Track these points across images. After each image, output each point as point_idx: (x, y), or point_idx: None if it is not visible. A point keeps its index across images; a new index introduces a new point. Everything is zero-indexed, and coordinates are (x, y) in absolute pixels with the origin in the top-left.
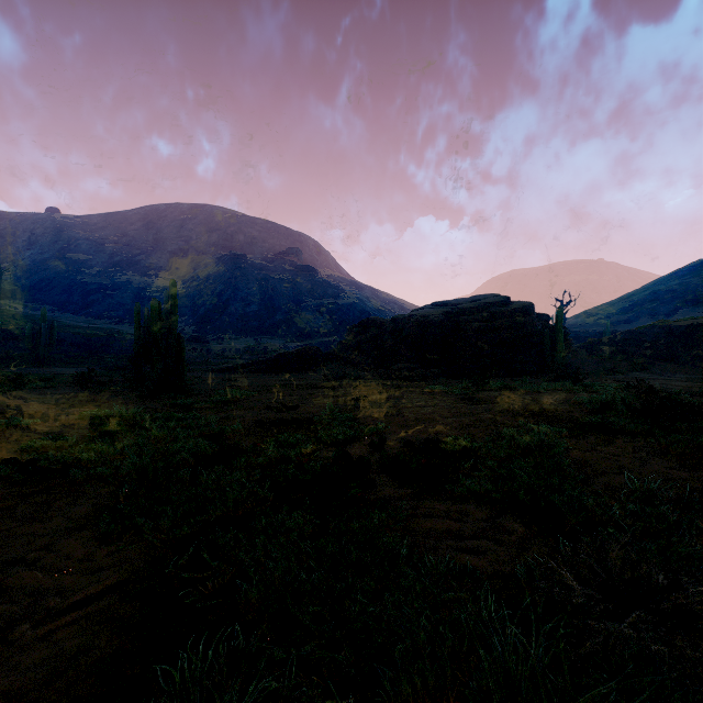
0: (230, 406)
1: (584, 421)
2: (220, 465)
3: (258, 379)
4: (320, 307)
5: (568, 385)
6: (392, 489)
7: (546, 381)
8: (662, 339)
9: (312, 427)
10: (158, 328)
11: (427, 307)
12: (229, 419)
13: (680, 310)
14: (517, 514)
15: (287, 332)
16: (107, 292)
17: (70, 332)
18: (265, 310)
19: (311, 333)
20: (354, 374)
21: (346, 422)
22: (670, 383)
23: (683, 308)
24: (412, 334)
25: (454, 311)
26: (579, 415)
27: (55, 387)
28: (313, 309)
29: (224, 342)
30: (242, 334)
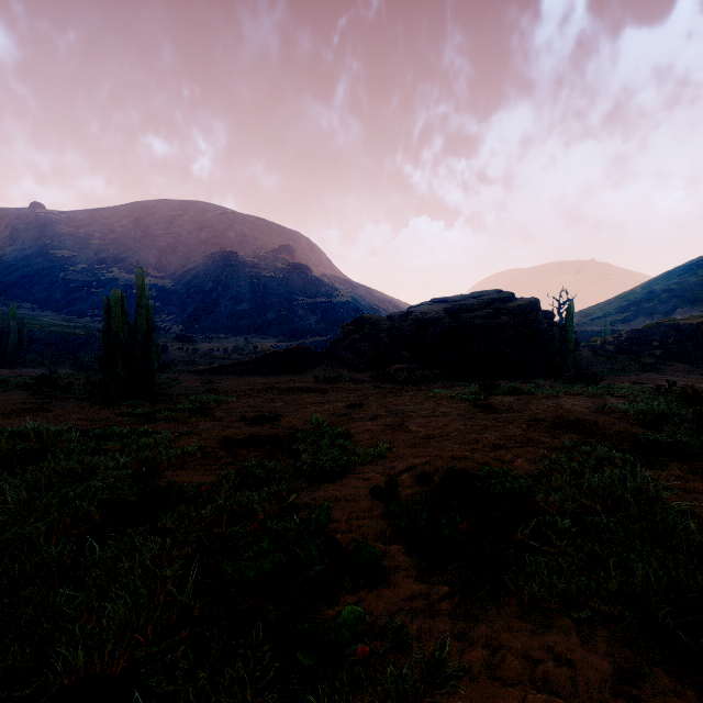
0: (197, 417)
1: (647, 439)
2: (140, 522)
3: (242, 381)
4: (312, 305)
5: (591, 388)
6: (414, 584)
7: (559, 383)
8: (672, 338)
9: (293, 448)
10: (120, 324)
11: (426, 303)
12: (189, 435)
13: (678, 309)
14: (674, 669)
15: (278, 331)
16: (91, 290)
17: (47, 330)
18: (256, 308)
19: (303, 332)
20: (347, 375)
21: (337, 441)
22: (695, 386)
23: (681, 307)
24: (411, 332)
25: (455, 307)
26: (627, 429)
27: (5, 391)
28: (306, 307)
29: (213, 341)
30: (232, 333)
